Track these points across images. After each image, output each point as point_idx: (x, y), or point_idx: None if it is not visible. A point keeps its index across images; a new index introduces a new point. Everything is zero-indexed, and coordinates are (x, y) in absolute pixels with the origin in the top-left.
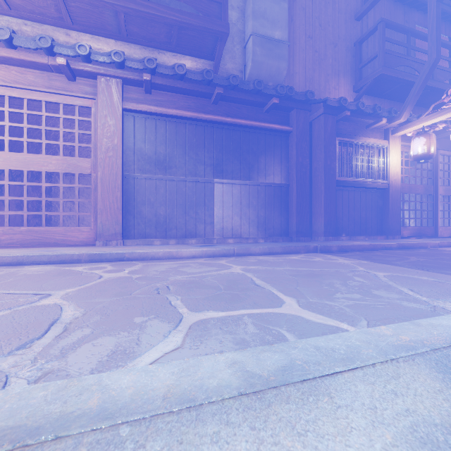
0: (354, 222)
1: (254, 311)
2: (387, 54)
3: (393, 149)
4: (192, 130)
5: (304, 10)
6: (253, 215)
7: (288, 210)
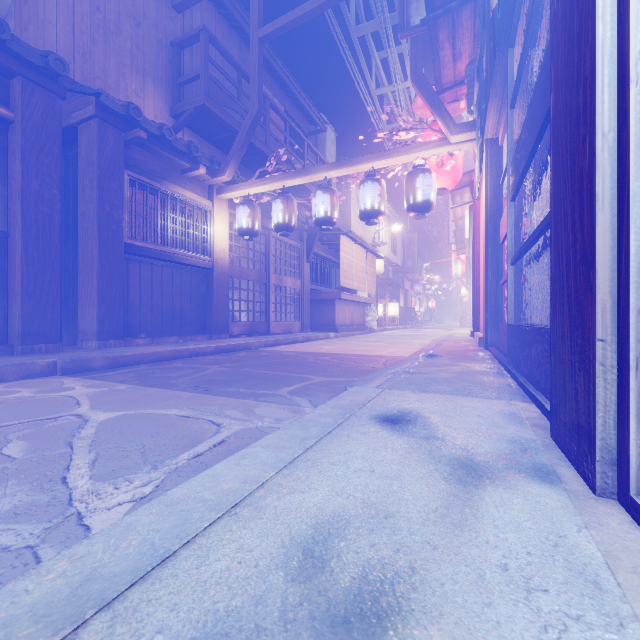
0: (163, 315)
1: None
2: (212, 82)
3: (219, 215)
4: None
5: None
6: None
7: (6, 287)
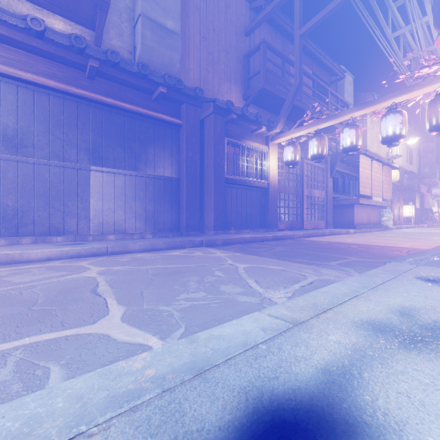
0: (242, 217)
1: (45, 336)
2: (268, 72)
3: (272, 154)
4: (59, 104)
5: (198, 9)
6: (140, 208)
7: (179, 204)
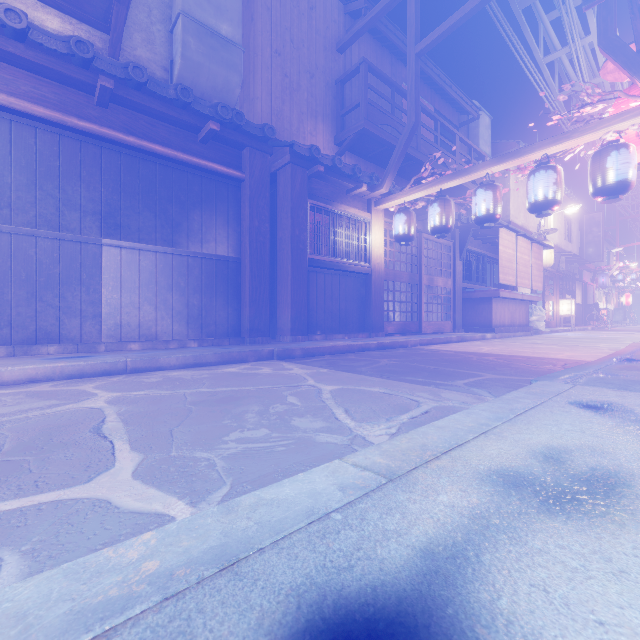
0: (332, 315)
1: (5, 505)
2: (370, 105)
3: (376, 225)
4: (52, 142)
5: (269, 10)
6: (180, 303)
7: (240, 297)
